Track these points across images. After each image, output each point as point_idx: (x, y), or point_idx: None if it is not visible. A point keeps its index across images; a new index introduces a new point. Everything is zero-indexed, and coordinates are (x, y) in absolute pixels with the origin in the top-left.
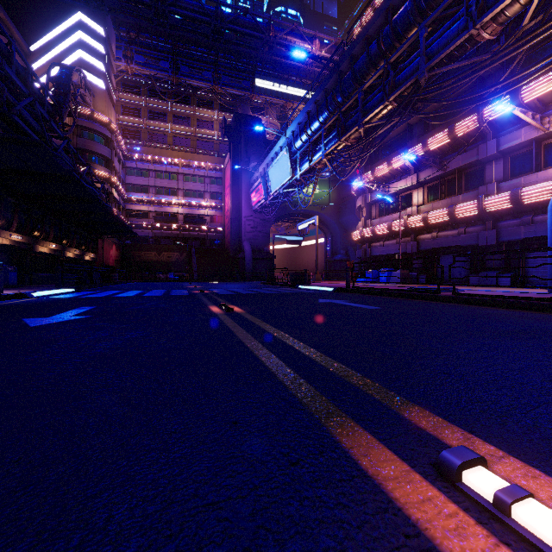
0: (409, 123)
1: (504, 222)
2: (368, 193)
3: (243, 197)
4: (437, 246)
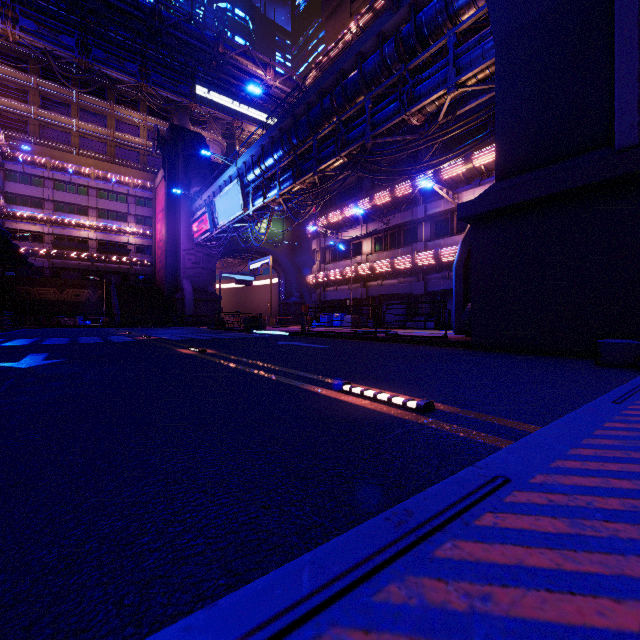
0: (359, 176)
1: (430, 275)
2: (323, 238)
3: (182, 226)
4: (382, 293)
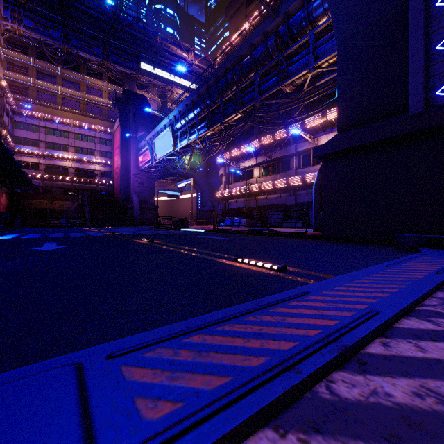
0: (251, 125)
1: (299, 191)
2: (227, 166)
3: (132, 158)
4: (267, 204)
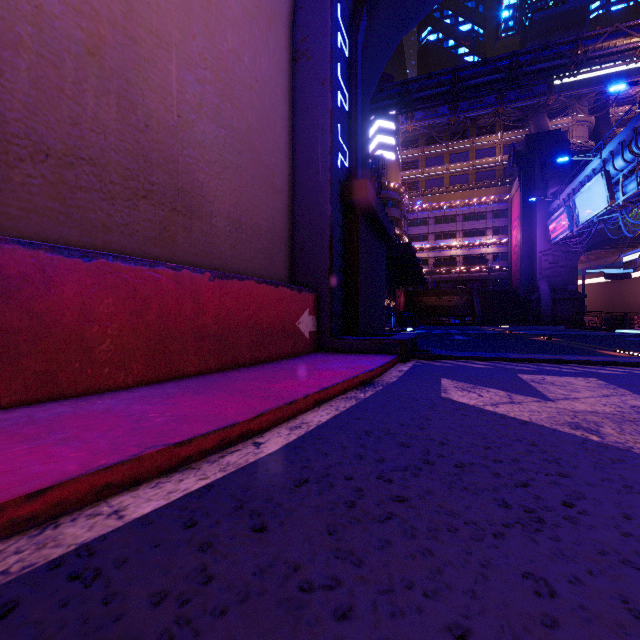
0: None
1: None
2: None
3: (538, 229)
4: None
